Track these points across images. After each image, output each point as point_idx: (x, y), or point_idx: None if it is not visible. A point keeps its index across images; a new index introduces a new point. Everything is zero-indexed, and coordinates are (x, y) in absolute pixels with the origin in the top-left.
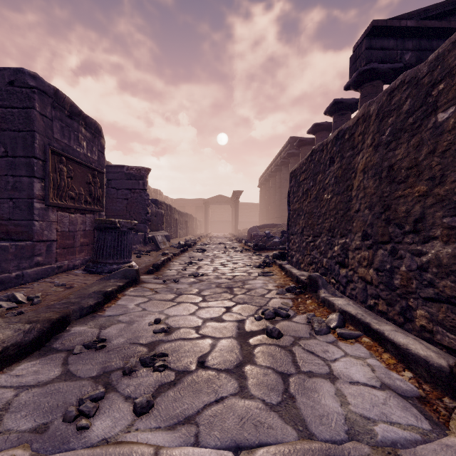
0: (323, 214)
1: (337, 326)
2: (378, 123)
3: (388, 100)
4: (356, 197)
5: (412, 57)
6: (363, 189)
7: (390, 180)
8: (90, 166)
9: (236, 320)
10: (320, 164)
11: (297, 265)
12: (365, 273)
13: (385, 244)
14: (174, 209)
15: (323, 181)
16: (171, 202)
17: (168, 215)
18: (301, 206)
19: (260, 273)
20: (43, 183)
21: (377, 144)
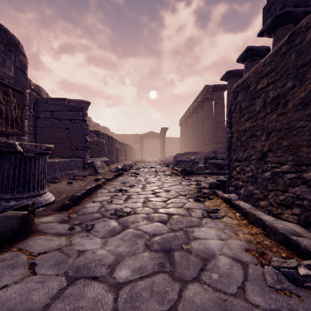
0: None
1: None
2: None
3: None
4: None
5: None
6: None
7: None
8: None
9: None
10: None
11: (250, 200)
12: None
13: None
14: (115, 140)
15: None
16: (116, 137)
17: (110, 144)
18: (258, 123)
19: (204, 212)
20: None
21: None
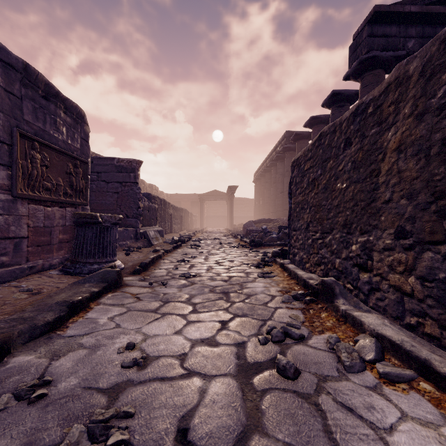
0: (336, 207)
1: (375, 360)
2: (424, 83)
3: (442, 49)
4: (386, 183)
5: (415, 44)
6: (396, 173)
7: (445, 158)
8: (71, 154)
9: (234, 343)
10: (331, 148)
11: (301, 264)
12: (400, 281)
13: (437, 244)
14: (169, 204)
15: (336, 168)
16: (166, 197)
17: (162, 210)
18: (305, 198)
19: (259, 273)
20: (9, 171)
21: (421, 111)
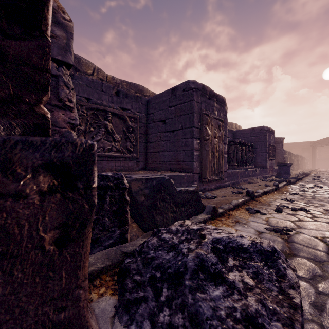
0: None
1: None
2: None
3: None
4: None
5: None
6: None
7: None
8: (273, 145)
9: None
10: None
11: None
12: None
13: None
14: (291, 154)
15: None
16: None
17: (289, 157)
18: None
19: None
20: (267, 153)
21: None
